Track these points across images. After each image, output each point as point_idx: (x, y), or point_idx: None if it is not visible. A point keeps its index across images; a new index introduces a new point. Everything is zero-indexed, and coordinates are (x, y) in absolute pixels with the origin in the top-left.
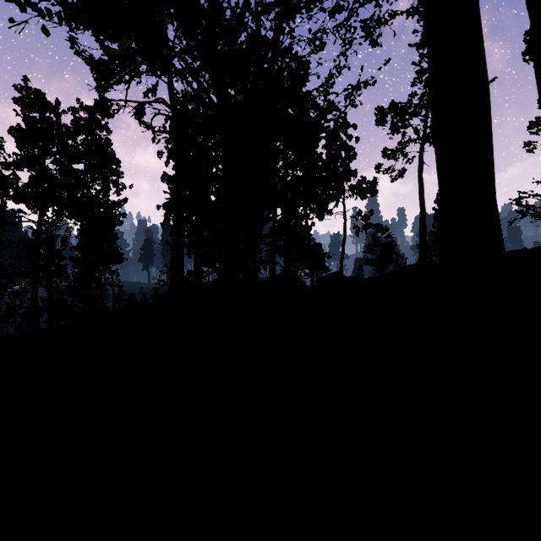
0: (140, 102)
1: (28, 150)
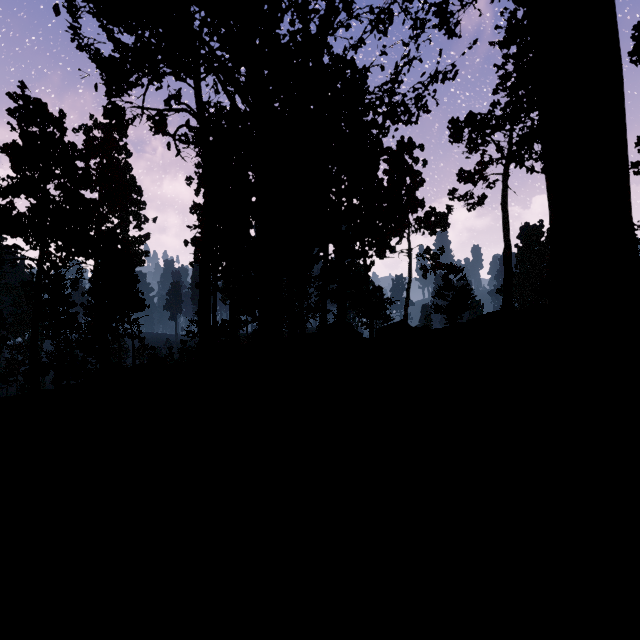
0: (160, 110)
1: (25, 173)
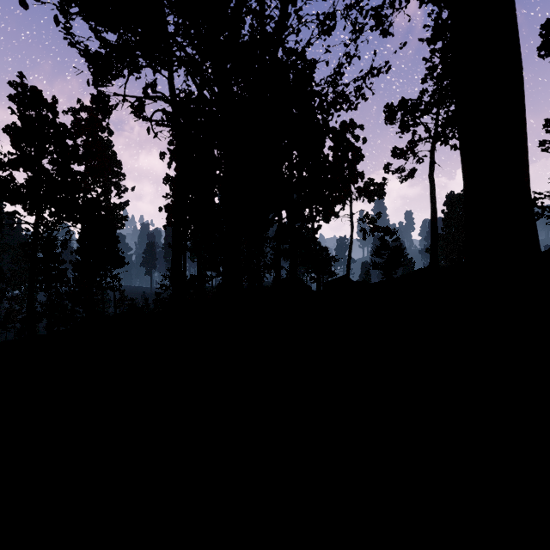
0: (139, 97)
1: (24, 150)
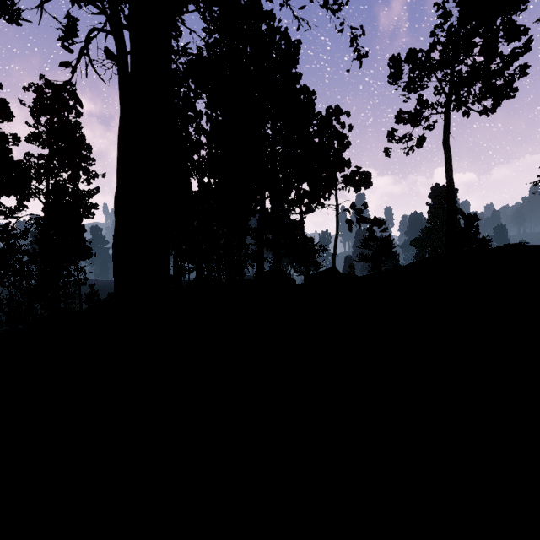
0: None
1: None
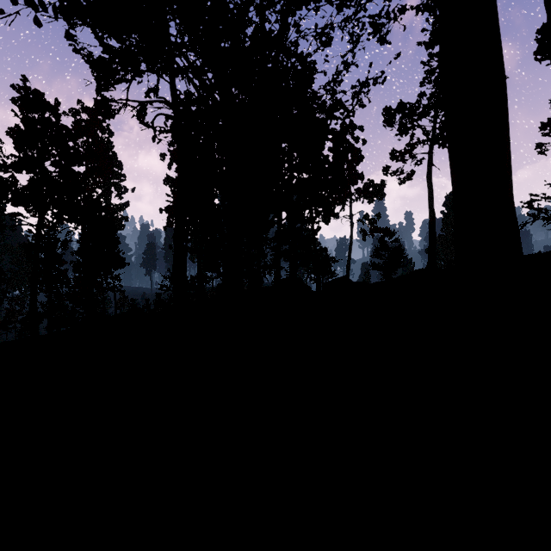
0: (141, 102)
1: (26, 152)
